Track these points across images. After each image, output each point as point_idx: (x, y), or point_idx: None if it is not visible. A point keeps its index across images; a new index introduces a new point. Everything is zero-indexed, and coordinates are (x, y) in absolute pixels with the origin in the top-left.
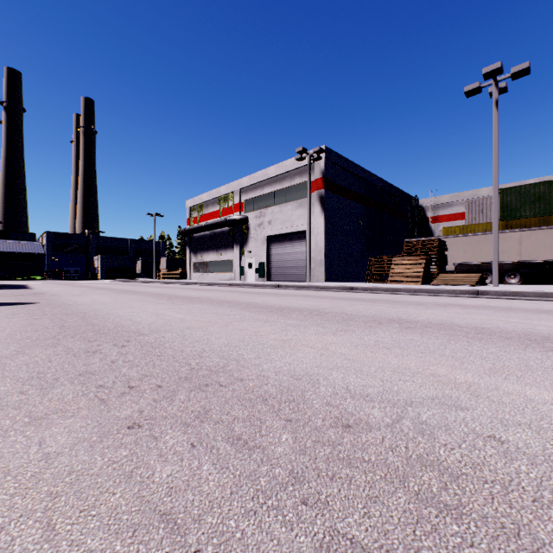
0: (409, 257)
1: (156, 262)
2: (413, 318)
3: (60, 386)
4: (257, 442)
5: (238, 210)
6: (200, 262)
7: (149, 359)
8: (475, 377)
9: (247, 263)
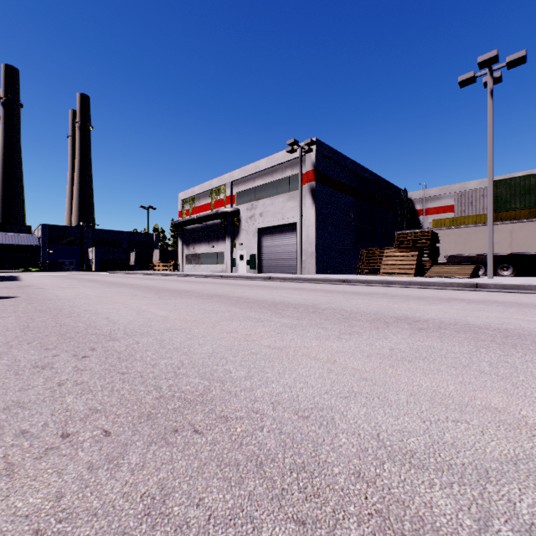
0: (402, 249)
1: (150, 254)
2: (421, 316)
3: None
4: None
5: (230, 202)
6: (193, 254)
7: (109, 380)
8: None
9: (239, 255)
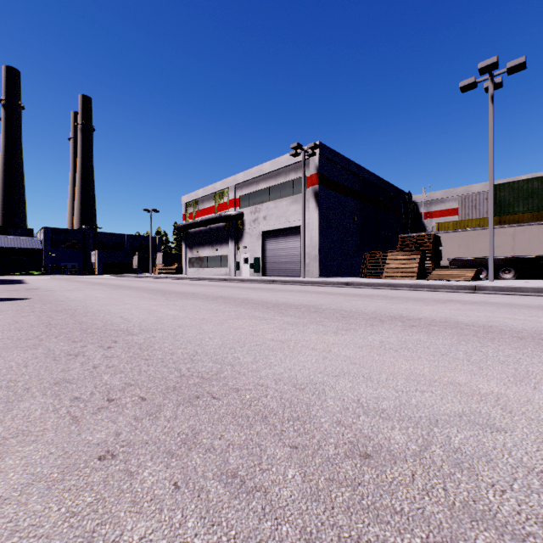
0: (404, 253)
1: (153, 257)
2: (415, 315)
3: (29, 399)
4: (256, 481)
5: (234, 206)
6: (196, 257)
7: (136, 364)
8: (500, 386)
9: (242, 258)
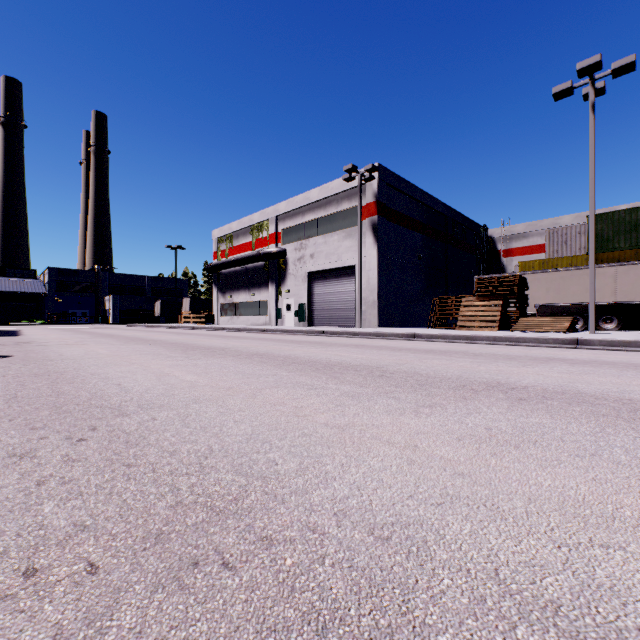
0: (483, 298)
1: (178, 303)
2: (516, 381)
3: None
4: None
5: (275, 241)
6: (230, 303)
7: (109, 476)
8: None
9: (285, 304)
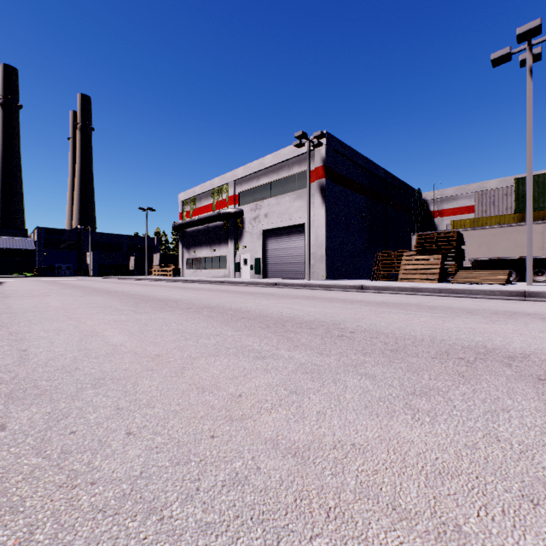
0: (423, 252)
1: (150, 258)
2: (506, 345)
3: None
4: None
5: (233, 203)
6: (193, 258)
7: None
8: None
9: (242, 259)
